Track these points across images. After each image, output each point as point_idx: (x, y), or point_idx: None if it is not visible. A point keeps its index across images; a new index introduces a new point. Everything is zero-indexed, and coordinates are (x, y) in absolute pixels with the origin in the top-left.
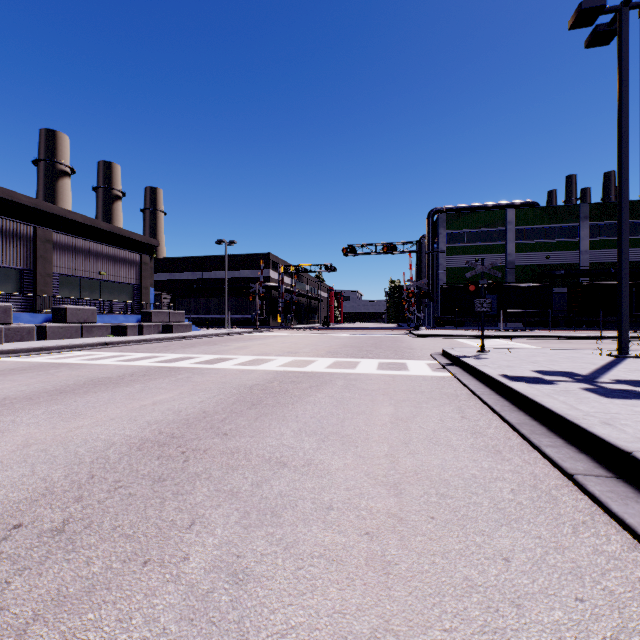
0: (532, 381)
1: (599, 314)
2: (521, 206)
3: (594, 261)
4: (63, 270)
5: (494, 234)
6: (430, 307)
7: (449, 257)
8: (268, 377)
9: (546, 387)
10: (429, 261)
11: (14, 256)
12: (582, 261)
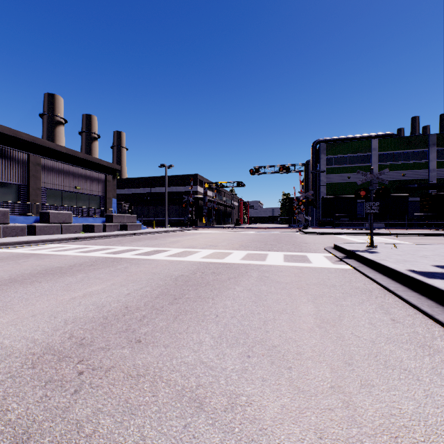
0: None
1: None
2: (383, 137)
3: (440, 177)
4: (49, 185)
5: (362, 158)
6: (313, 212)
7: (328, 175)
8: (192, 268)
9: None
10: (313, 178)
11: (13, 175)
12: (431, 177)
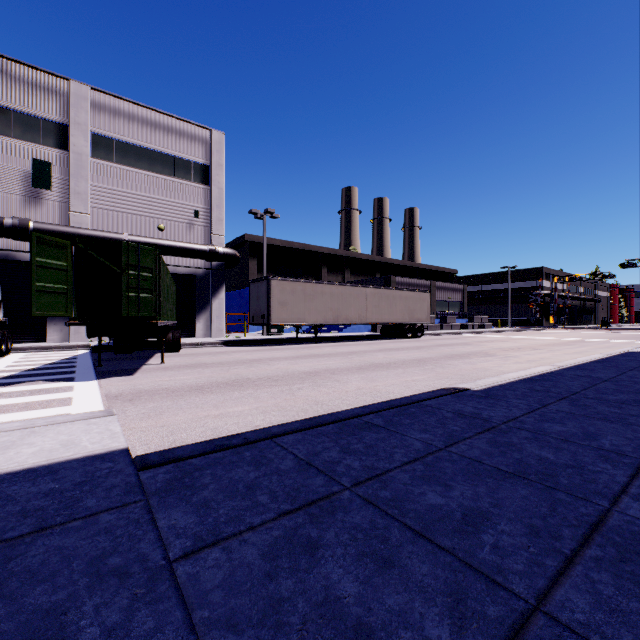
0: None
1: None
2: None
3: None
4: (437, 298)
5: None
6: None
7: None
8: (571, 340)
9: None
10: None
11: None
12: None
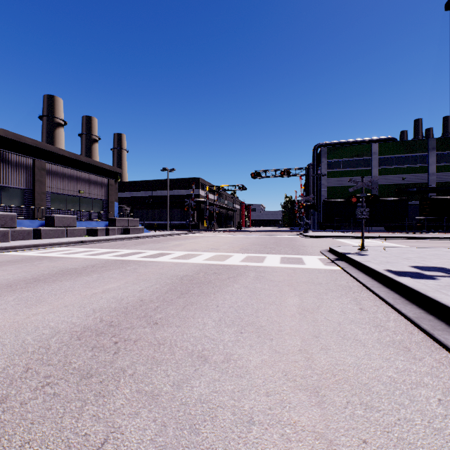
0: (415, 276)
1: (444, 220)
2: (383, 141)
3: (439, 181)
4: (53, 190)
5: (363, 162)
6: (315, 215)
7: (329, 179)
8: (195, 269)
9: (430, 282)
10: (314, 182)
11: (19, 180)
12: (430, 181)
